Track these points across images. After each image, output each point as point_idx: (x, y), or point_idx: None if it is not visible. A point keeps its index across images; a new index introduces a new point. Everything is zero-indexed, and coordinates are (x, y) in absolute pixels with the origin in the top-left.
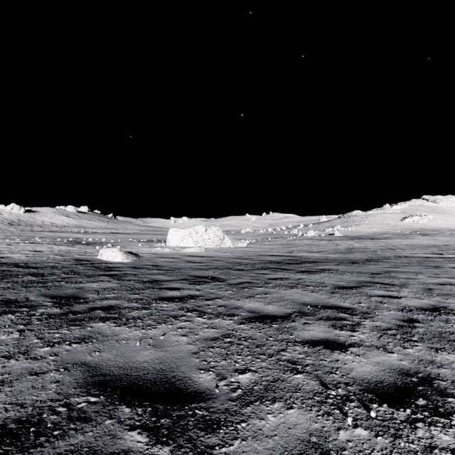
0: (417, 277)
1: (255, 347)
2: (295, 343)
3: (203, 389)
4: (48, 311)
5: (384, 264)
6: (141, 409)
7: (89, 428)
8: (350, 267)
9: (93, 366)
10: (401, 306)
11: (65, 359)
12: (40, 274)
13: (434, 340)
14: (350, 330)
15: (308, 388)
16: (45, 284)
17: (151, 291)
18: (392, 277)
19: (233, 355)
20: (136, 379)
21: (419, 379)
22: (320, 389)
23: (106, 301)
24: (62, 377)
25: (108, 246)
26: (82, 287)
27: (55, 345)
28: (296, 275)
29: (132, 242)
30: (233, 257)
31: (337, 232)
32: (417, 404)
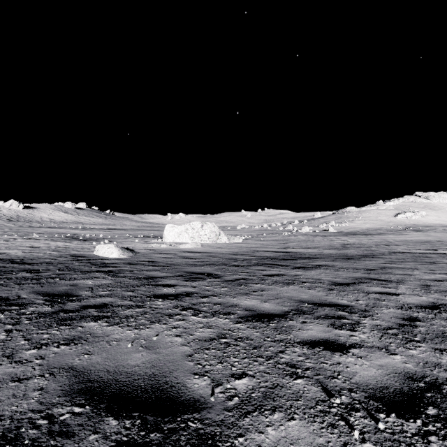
0: (413, 273)
1: (252, 348)
2: (294, 344)
3: (197, 397)
4: (39, 309)
5: (379, 259)
6: (129, 421)
7: (70, 445)
8: (346, 263)
9: (81, 371)
10: (400, 303)
11: (51, 363)
12: (35, 271)
13: (437, 341)
14: (350, 330)
15: (309, 395)
16: (39, 281)
17: (146, 288)
18: (388, 273)
19: (229, 357)
20: (126, 386)
21: (426, 385)
22: (322, 396)
23: (100, 298)
24: (47, 384)
25: (105, 242)
26: (76, 284)
27: (43, 347)
28: (292, 271)
29: (129, 238)
30: (229, 252)
31: (331, 228)
32: (428, 414)
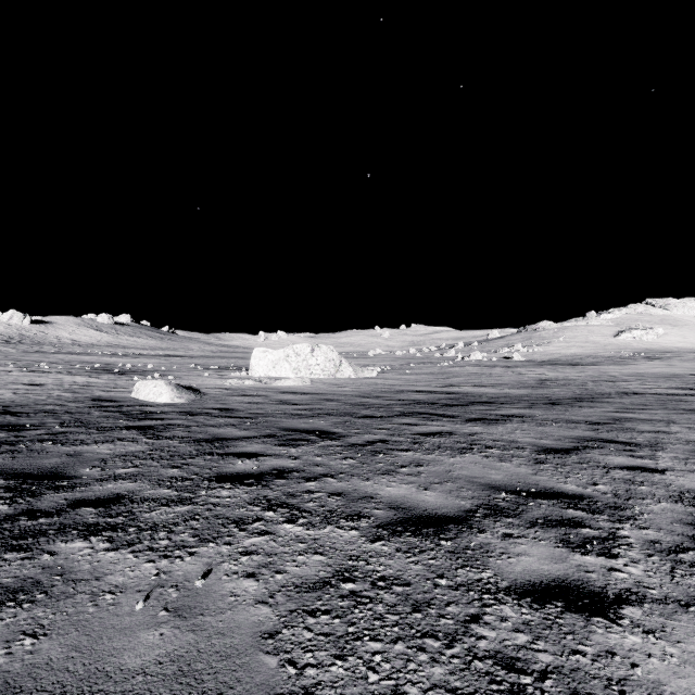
0: (671, 430)
1: (411, 609)
2: (498, 595)
3: None
4: None
5: (604, 405)
6: None
7: None
8: (552, 412)
9: None
10: (673, 489)
11: None
12: (18, 427)
13: None
14: (604, 554)
15: None
16: (14, 447)
17: (206, 460)
18: (629, 430)
19: (361, 638)
20: None
21: None
22: None
23: (113, 483)
24: None
25: (154, 376)
26: (79, 453)
27: None
28: (464, 427)
29: (195, 370)
30: (356, 394)
31: (517, 355)
32: None
